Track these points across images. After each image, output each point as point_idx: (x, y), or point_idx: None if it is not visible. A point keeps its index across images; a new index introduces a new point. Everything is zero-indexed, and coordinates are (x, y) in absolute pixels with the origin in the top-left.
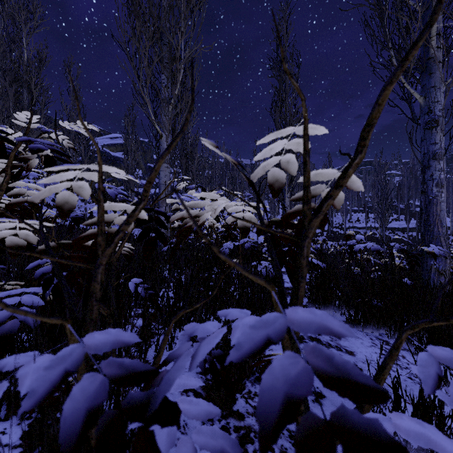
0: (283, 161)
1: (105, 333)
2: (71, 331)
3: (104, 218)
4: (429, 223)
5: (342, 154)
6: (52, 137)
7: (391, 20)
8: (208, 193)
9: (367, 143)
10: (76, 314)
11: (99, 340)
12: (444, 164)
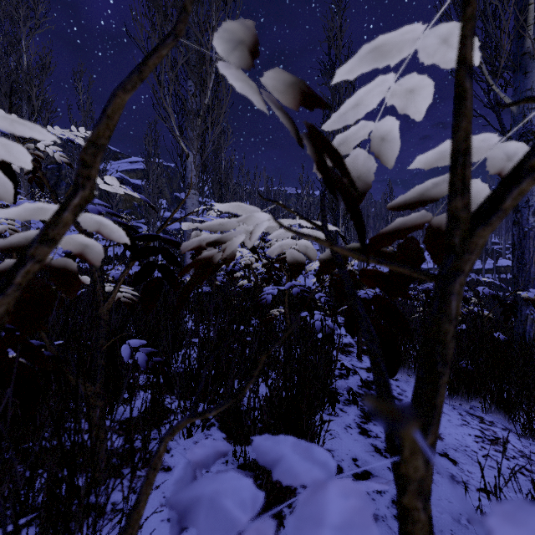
0: (375, 136)
1: None
2: None
3: None
4: (525, 261)
5: (506, 105)
6: (40, 148)
7: None
8: (240, 205)
9: None
10: None
11: None
12: None
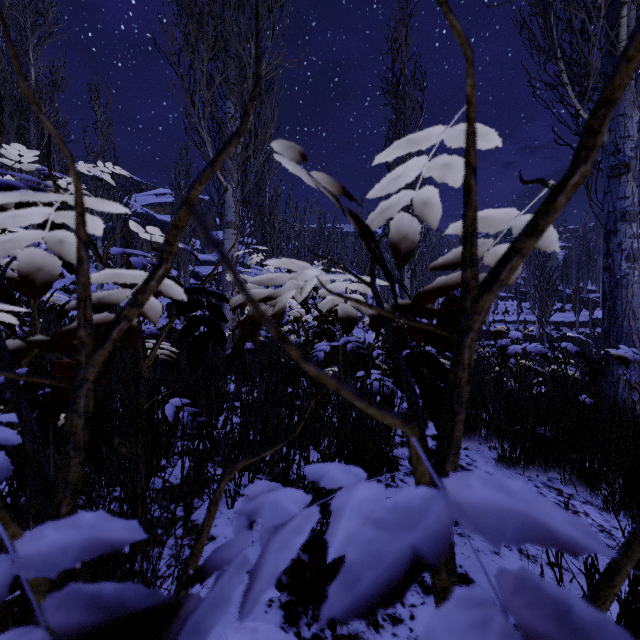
0: (417, 201)
1: (68, 526)
2: (1, 520)
3: (90, 293)
4: (617, 314)
5: (525, 183)
6: (61, 186)
7: (559, 18)
8: (290, 261)
9: (598, 141)
10: (45, 471)
11: (52, 544)
12: (637, 228)
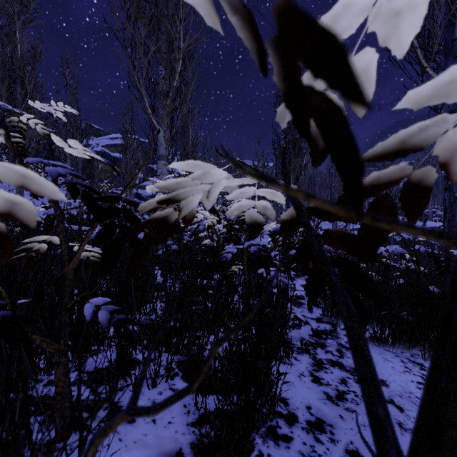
0: None
1: None
2: None
3: None
4: (455, 223)
5: None
6: (23, 121)
7: None
8: (197, 164)
9: None
10: None
11: None
12: None
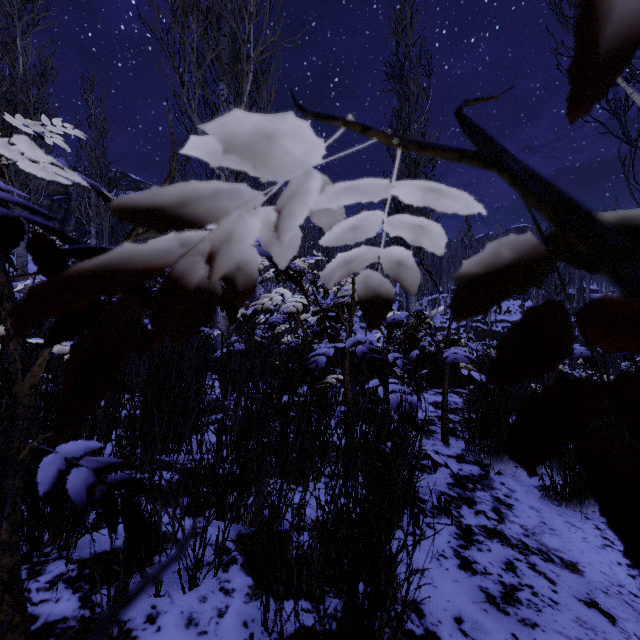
0: None
1: None
2: None
3: None
4: None
5: None
6: None
7: None
8: None
9: None
10: None
11: None
12: None
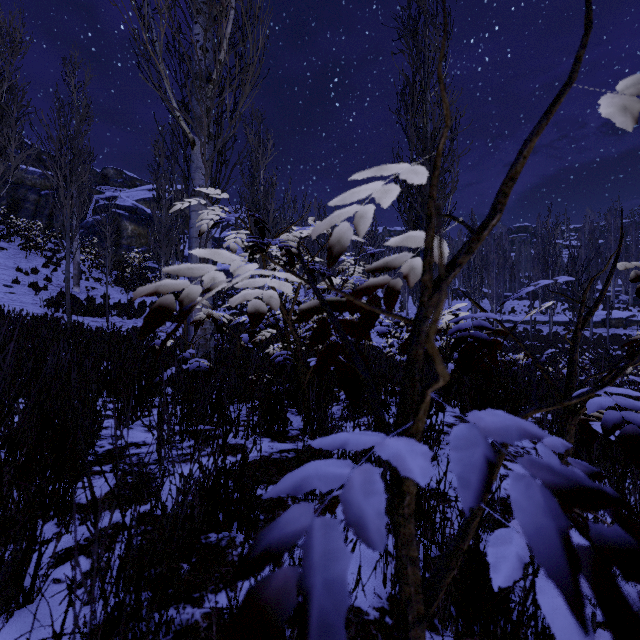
0: None
1: None
2: None
3: None
4: None
5: None
6: None
7: None
8: None
9: None
10: None
11: None
12: None
